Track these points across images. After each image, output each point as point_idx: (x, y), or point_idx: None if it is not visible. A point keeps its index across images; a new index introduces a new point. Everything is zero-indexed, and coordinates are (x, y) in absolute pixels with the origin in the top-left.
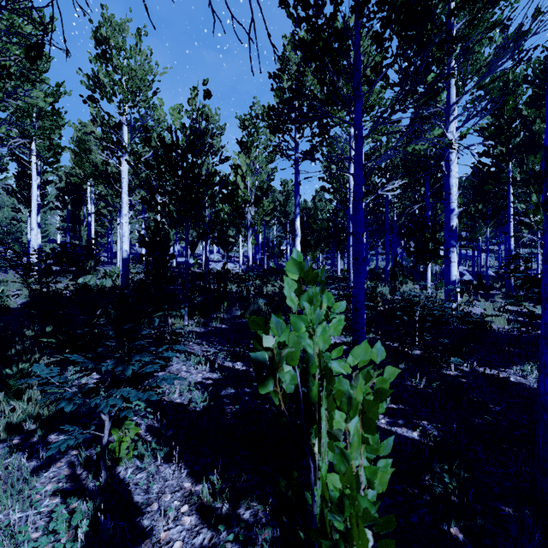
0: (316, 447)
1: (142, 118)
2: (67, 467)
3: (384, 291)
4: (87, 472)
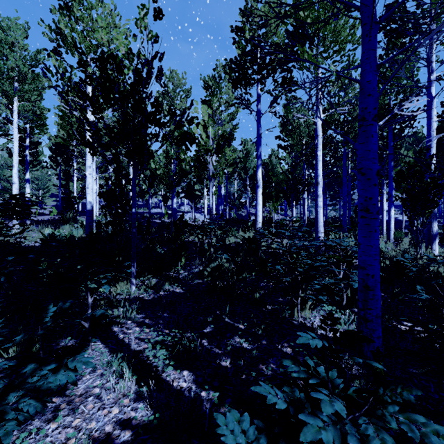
0: None
1: None
2: None
3: (349, 243)
4: None
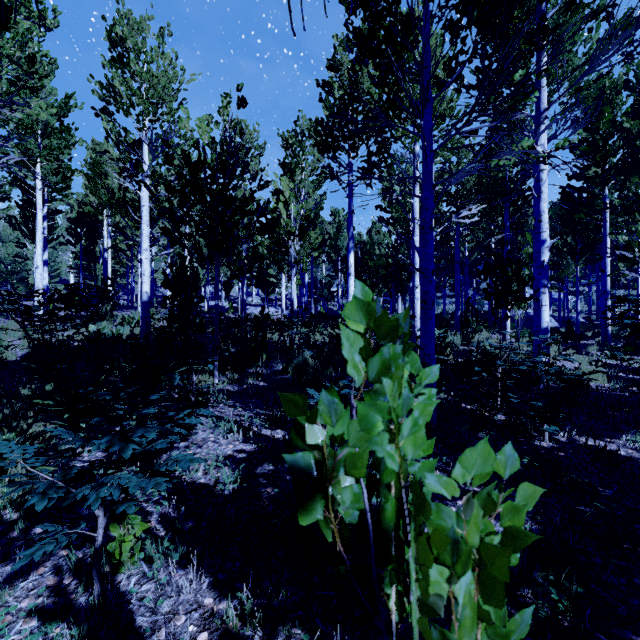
0: (392, 600)
1: (165, 134)
2: (52, 573)
3: (454, 341)
4: (78, 581)
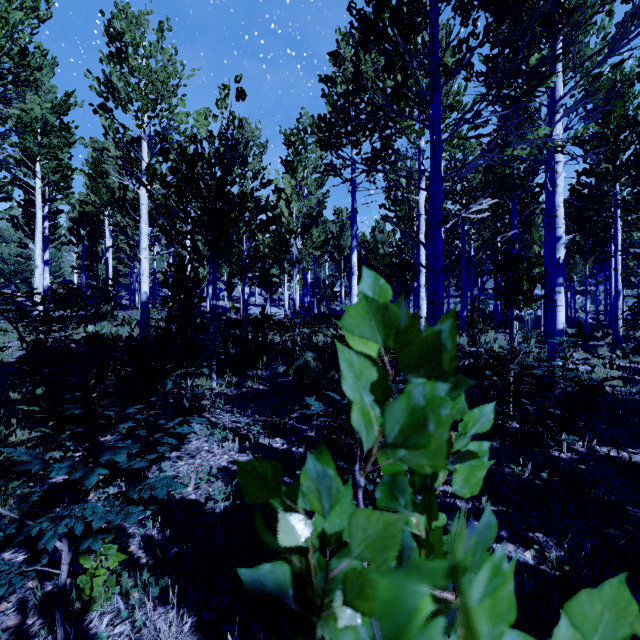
0: None
1: (164, 130)
2: (15, 610)
3: (461, 342)
4: (43, 620)
